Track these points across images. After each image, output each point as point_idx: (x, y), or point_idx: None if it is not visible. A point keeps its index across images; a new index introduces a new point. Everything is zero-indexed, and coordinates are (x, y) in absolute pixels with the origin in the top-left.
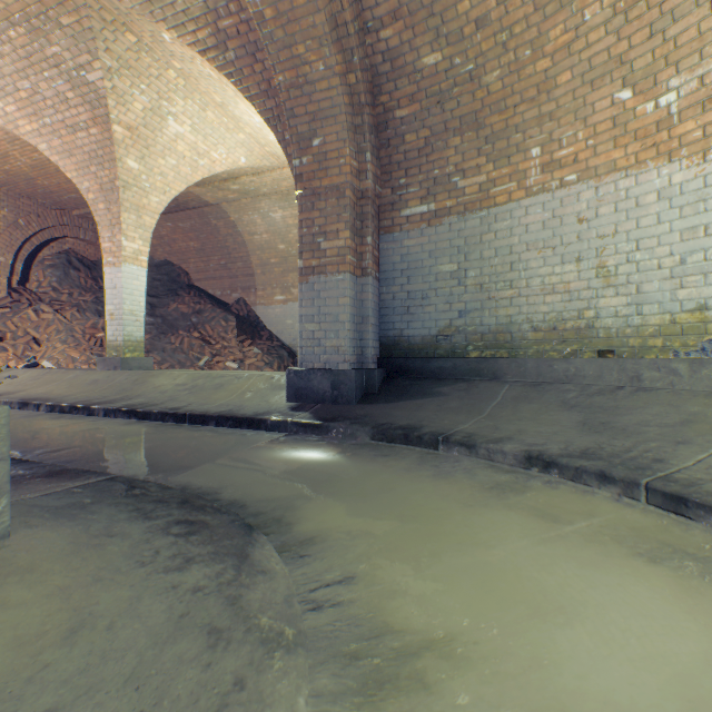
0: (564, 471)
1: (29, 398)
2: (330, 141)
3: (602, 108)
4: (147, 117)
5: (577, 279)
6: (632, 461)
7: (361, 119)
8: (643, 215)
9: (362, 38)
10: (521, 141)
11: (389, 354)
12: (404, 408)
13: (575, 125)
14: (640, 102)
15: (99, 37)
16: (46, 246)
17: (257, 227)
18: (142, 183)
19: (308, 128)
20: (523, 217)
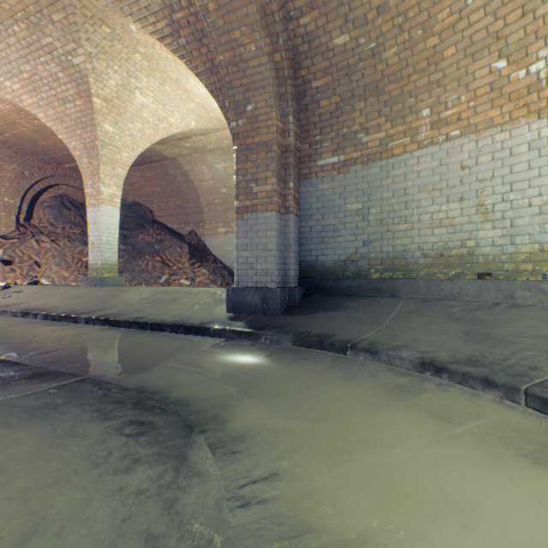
0: (453, 375)
1: (29, 309)
2: (260, 107)
3: (481, 76)
4: (119, 91)
5: (460, 215)
6: (511, 368)
7: (284, 89)
8: (516, 162)
9: (285, 24)
10: (413, 104)
11: (307, 275)
12: (319, 319)
13: (459, 90)
14: (513, 70)
15: (82, 29)
16: (45, 191)
17: (205, 175)
18: (116, 142)
19: (243, 97)
20: (415, 165)
